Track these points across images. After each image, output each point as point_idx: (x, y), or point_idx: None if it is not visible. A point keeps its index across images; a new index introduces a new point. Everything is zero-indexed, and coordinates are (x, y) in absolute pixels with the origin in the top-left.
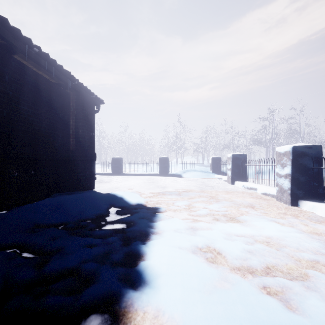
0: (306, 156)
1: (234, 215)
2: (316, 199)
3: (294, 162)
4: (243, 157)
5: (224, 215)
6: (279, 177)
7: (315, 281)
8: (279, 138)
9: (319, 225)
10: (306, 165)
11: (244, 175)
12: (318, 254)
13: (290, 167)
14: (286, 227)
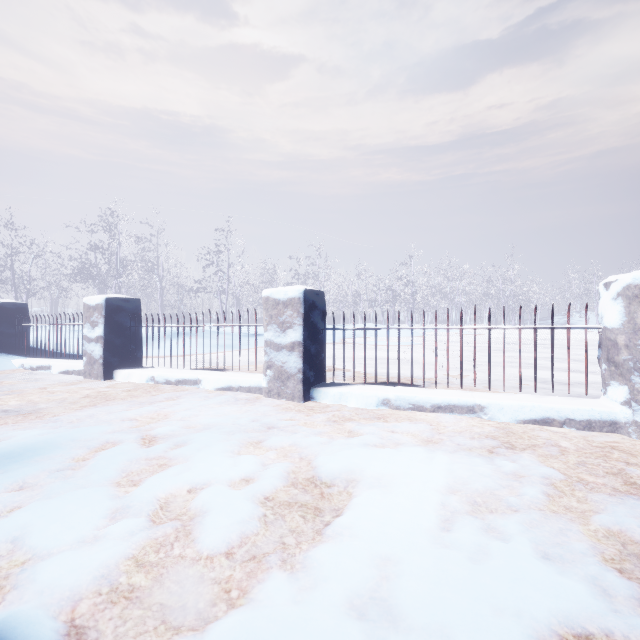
0: (317, 309)
1: (298, 467)
2: (323, 382)
3: (307, 320)
4: (135, 306)
5: (286, 482)
6: (276, 351)
7: (639, 535)
8: (128, 273)
9: (401, 425)
10: (317, 324)
11: (137, 352)
12: (519, 480)
13: (302, 329)
14: (405, 449)
